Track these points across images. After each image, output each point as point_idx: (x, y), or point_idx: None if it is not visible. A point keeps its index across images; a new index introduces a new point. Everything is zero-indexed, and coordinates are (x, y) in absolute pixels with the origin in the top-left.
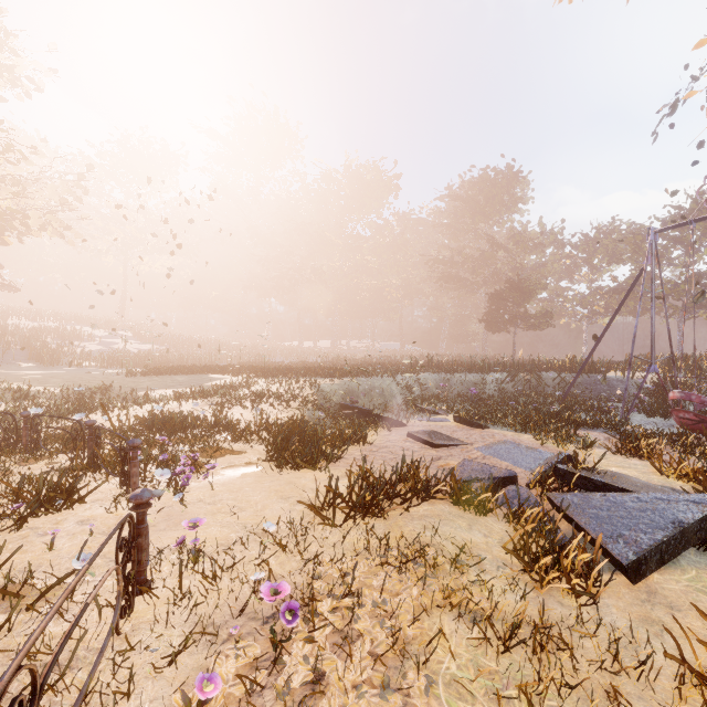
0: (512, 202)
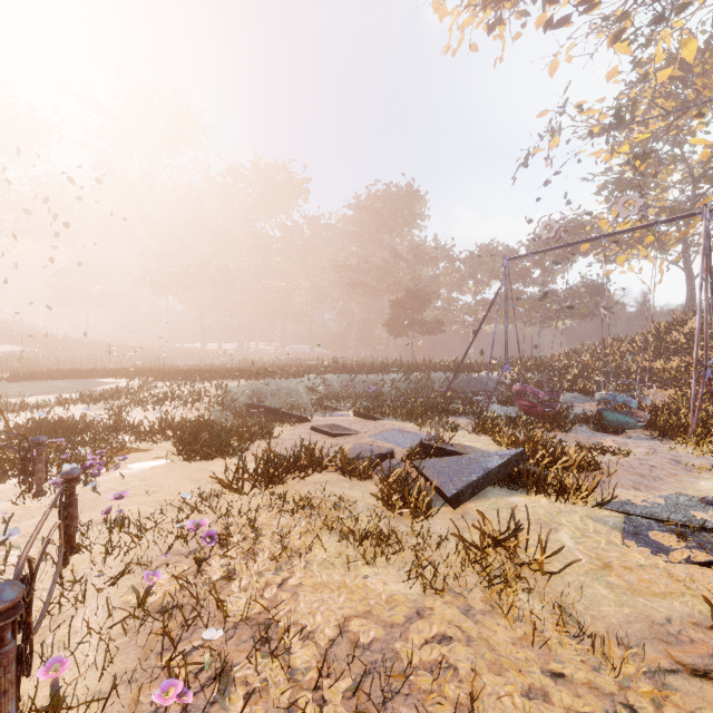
0: (411, 218)
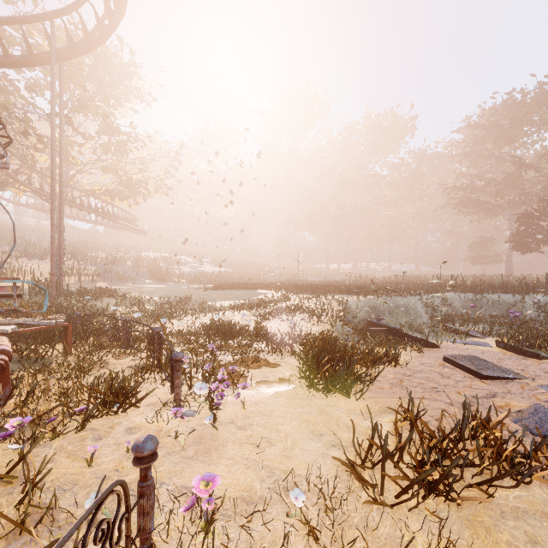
0: (543, 120)
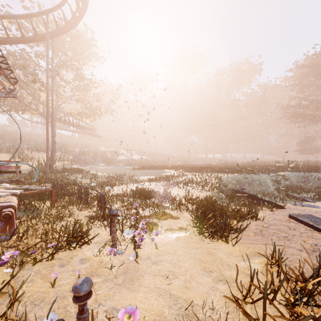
0: None
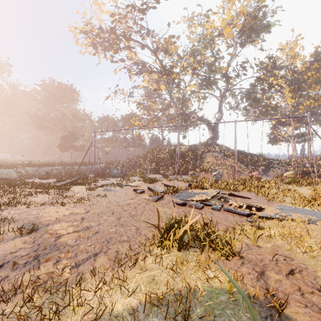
0: (72, 100)
